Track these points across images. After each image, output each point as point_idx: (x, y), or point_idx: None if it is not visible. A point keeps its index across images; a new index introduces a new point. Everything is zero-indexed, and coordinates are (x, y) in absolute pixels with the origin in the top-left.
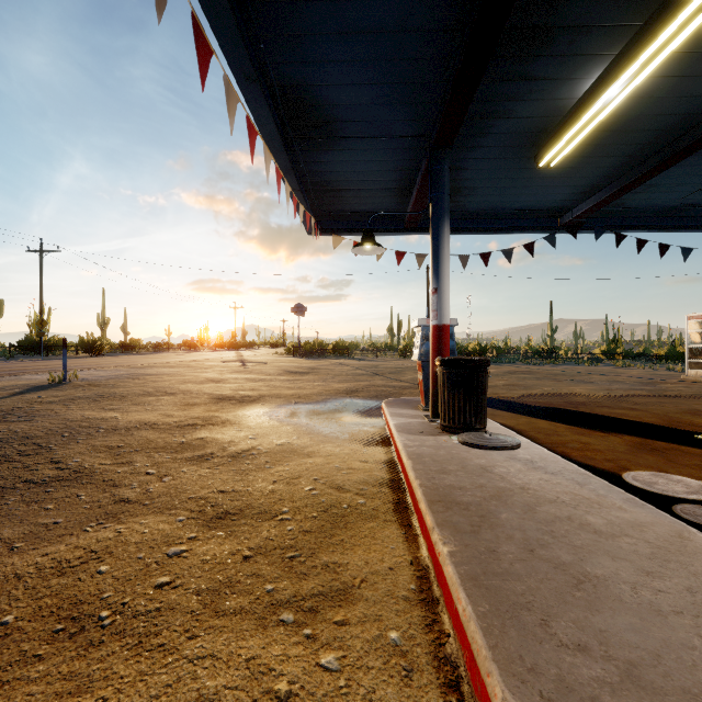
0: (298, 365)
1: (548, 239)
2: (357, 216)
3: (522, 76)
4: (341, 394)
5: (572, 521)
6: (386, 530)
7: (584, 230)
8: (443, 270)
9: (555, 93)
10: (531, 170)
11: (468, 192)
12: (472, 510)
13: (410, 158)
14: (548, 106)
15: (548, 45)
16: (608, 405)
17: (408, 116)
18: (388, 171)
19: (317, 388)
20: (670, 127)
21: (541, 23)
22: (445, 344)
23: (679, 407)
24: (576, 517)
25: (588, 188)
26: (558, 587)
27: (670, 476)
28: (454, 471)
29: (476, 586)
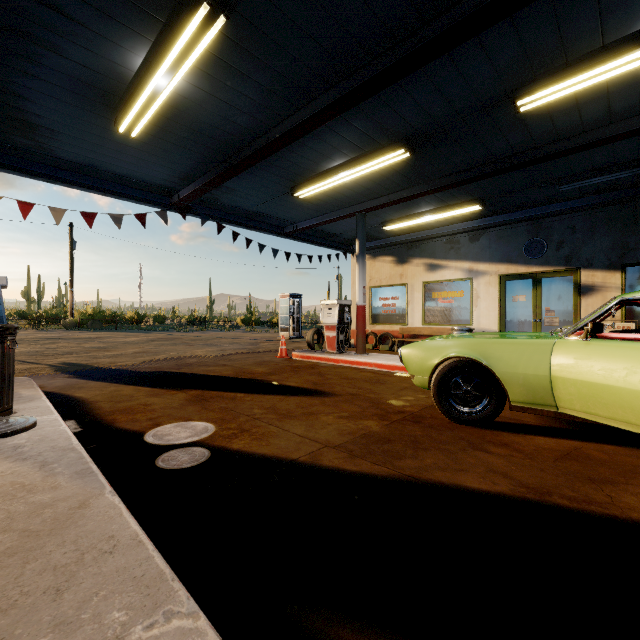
0: None
1: (160, 214)
2: None
3: (52, 4)
4: None
5: None
6: None
7: (192, 214)
8: None
9: (106, 52)
10: (119, 135)
11: (50, 134)
12: None
13: None
14: (106, 65)
15: None
16: (209, 363)
17: None
18: None
19: None
20: (226, 142)
21: None
22: None
23: (256, 360)
24: None
25: (184, 175)
26: None
27: (190, 423)
28: None
29: None
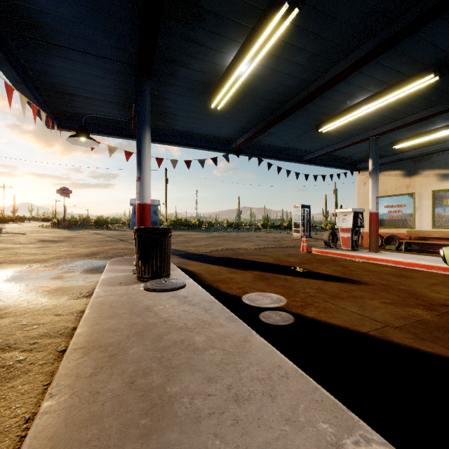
0: (56, 235)
1: (224, 156)
2: (92, 119)
3: (190, 38)
4: (81, 256)
5: (183, 344)
6: (27, 386)
7: (243, 154)
8: (144, 164)
9: (213, 59)
10: (209, 110)
11: (173, 117)
12: (108, 351)
13: (124, 80)
14: (211, 67)
15: (202, 21)
16: (254, 254)
17: (113, 44)
18: (109, 87)
19: (61, 253)
20: (275, 100)
21: (194, 1)
22: (146, 218)
23: (285, 253)
24: (188, 339)
25: (242, 128)
26: (130, 419)
27: (266, 294)
28: (121, 314)
29: (43, 448)
